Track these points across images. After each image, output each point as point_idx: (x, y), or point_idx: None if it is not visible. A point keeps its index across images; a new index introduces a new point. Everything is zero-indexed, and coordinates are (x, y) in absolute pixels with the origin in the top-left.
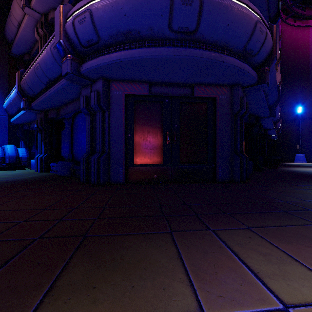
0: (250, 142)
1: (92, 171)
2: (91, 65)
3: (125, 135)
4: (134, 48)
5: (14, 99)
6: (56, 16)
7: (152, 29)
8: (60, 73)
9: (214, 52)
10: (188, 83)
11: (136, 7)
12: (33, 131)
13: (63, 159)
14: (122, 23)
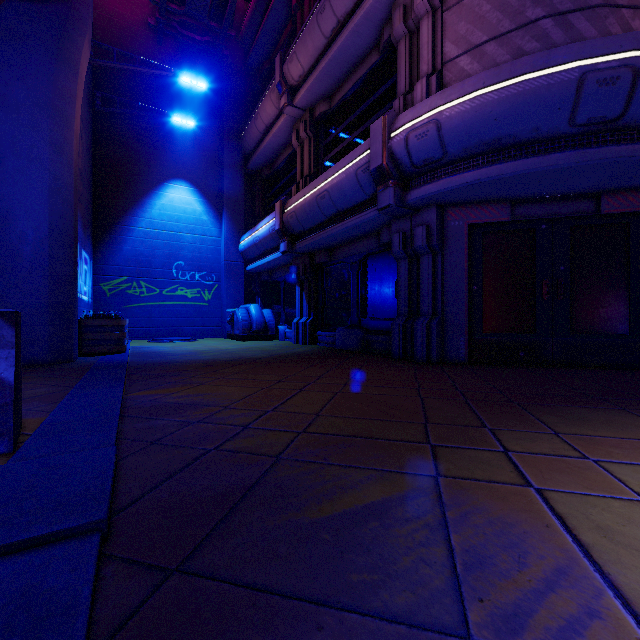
0: None
1: (419, 342)
2: (427, 192)
3: (468, 288)
4: (503, 162)
5: (265, 239)
6: (375, 131)
7: (538, 131)
8: (359, 202)
9: None
10: (589, 192)
11: (515, 106)
12: (275, 282)
13: (339, 325)
14: (487, 131)
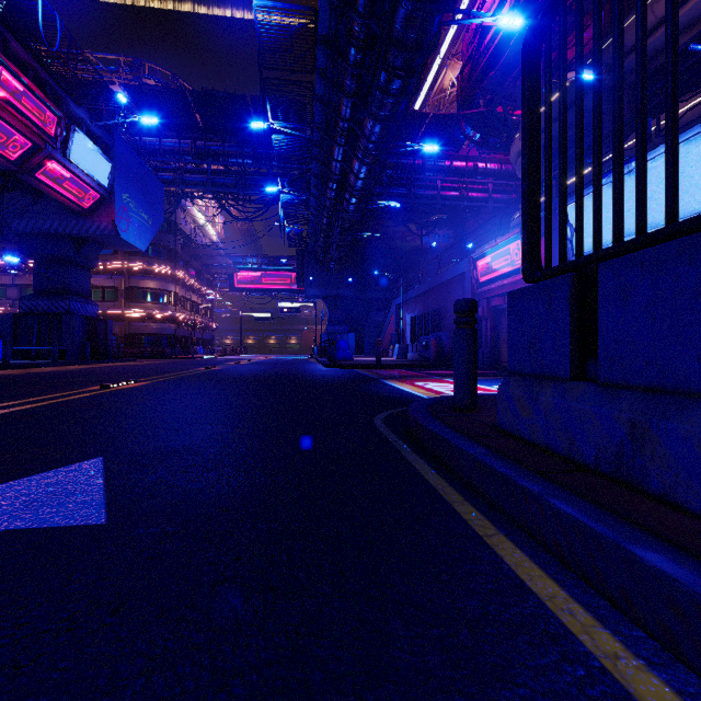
0: None
1: None
2: None
3: None
4: None
5: None
6: None
7: None
8: None
9: None
10: None
11: None
12: None
13: None
14: None
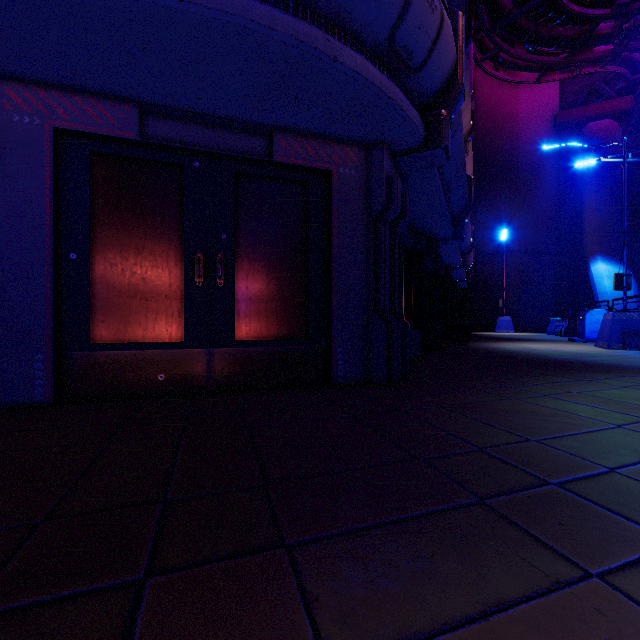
0: (418, 290)
1: None
2: None
3: (58, 256)
4: None
5: None
6: None
7: None
8: None
9: (309, 23)
10: (257, 122)
11: None
12: None
13: None
14: None
